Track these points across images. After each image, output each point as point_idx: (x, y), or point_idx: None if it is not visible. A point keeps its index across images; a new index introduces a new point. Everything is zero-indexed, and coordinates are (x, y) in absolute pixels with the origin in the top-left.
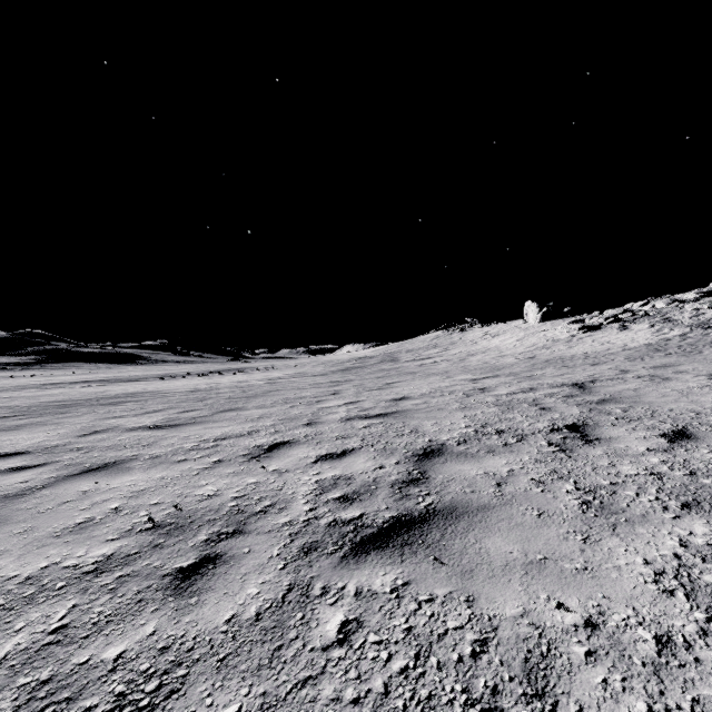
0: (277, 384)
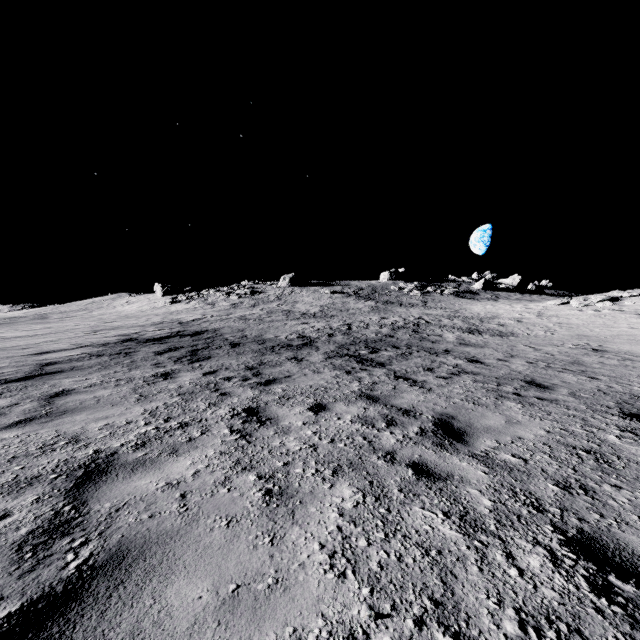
0: None
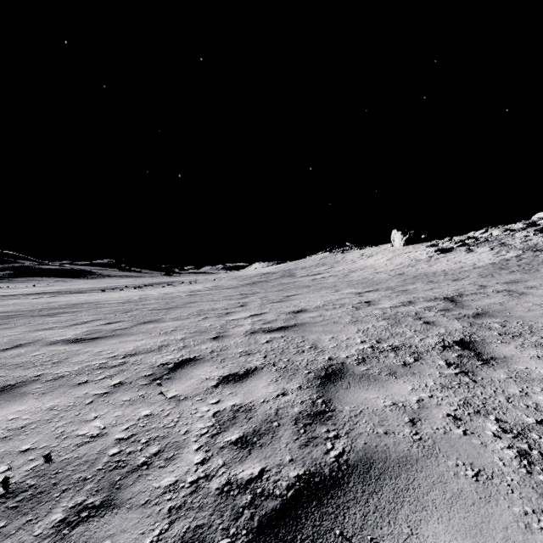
0: (196, 296)
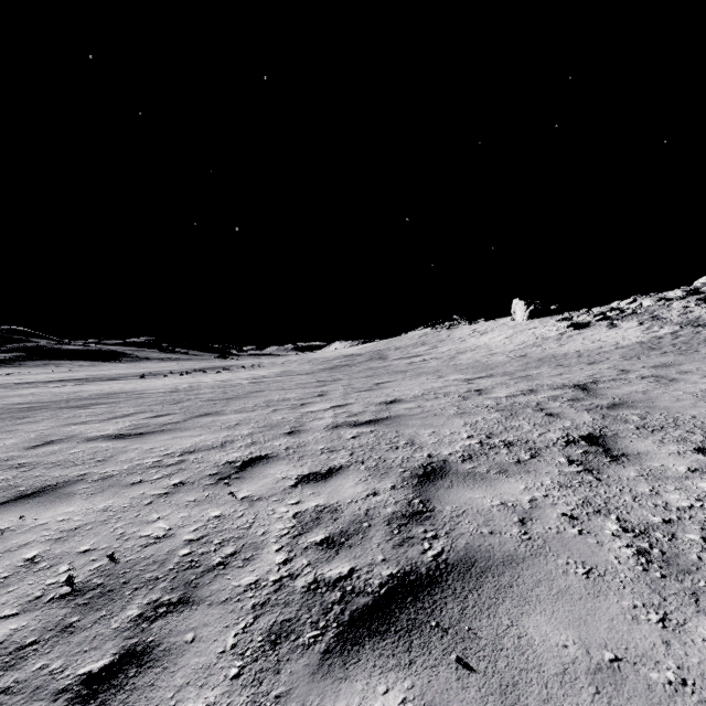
0: (261, 383)
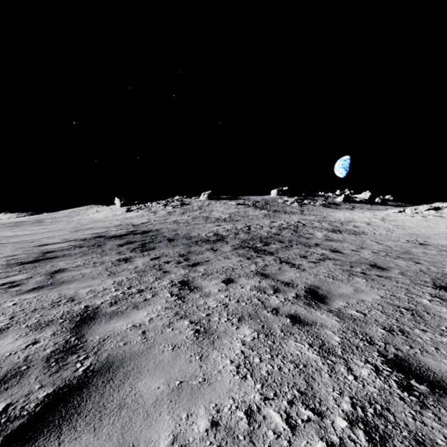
0: None
